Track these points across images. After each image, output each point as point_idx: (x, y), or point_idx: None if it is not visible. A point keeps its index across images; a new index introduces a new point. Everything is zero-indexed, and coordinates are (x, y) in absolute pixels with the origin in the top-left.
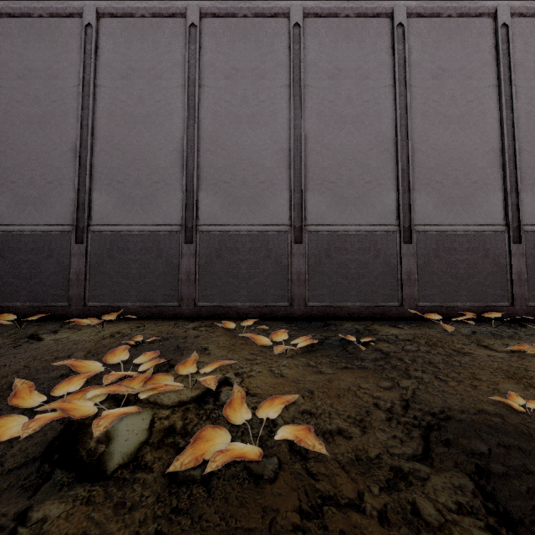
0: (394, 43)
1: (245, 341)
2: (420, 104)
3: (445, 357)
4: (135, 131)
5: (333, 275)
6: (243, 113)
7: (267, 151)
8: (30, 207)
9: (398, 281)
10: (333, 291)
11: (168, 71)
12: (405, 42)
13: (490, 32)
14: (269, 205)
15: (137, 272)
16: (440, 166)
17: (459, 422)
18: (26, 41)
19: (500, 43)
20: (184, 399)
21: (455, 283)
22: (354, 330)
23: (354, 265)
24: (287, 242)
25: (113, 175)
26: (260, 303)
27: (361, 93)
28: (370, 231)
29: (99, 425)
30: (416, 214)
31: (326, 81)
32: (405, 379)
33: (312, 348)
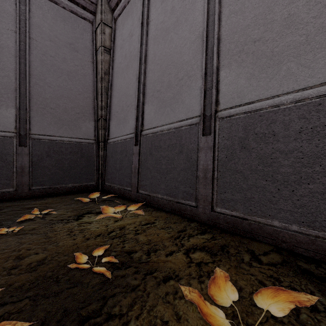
0: None
1: None
2: None
3: None
4: (168, 41)
5: None
6: None
7: None
8: (121, 125)
9: None
10: None
11: None
12: None
13: None
14: None
15: (165, 168)
16: None
17: None
18: (123, 24)
19: None
20: None
21: None
22: None
23: None
24: None
25: (154, 87)
26: (324, 231)
27: None
28: None
29: None
30: None
31: None
32: None
33: None
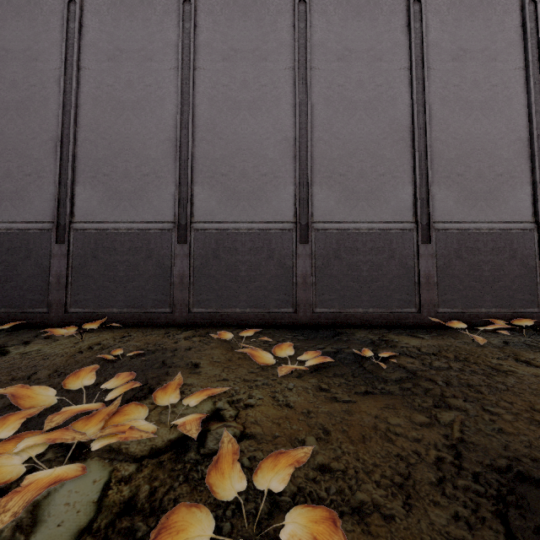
0: (410, 21)
1: (243, 355)
2: (439, 89)
3: (485, 377)
4: (122, 118)
5: (342, 278)
6: (243, 98)
7: (270, 141)
8: (6, 203)
9: (415, 284)
10: (342, 296)
11: (160, 52)
12: (422, 19)
13: (516, 9)
14: (272, 200)
15: (125, 275)
16: (462, 157)
17: (539, 486)
18: (2, 19)
19: (527, 20)
20: (158, 444)
21: (478, 287)
22: (369, 341)
23: (366, 267)
24: (291, 242)
25: (98, 167)
26: (261, 309)
27: (374, 76)
28: (384, 229)
29: (9, 511)
30: (435, 210)
31: (335, 63)
32: (444, 410)
33: (322, 364)
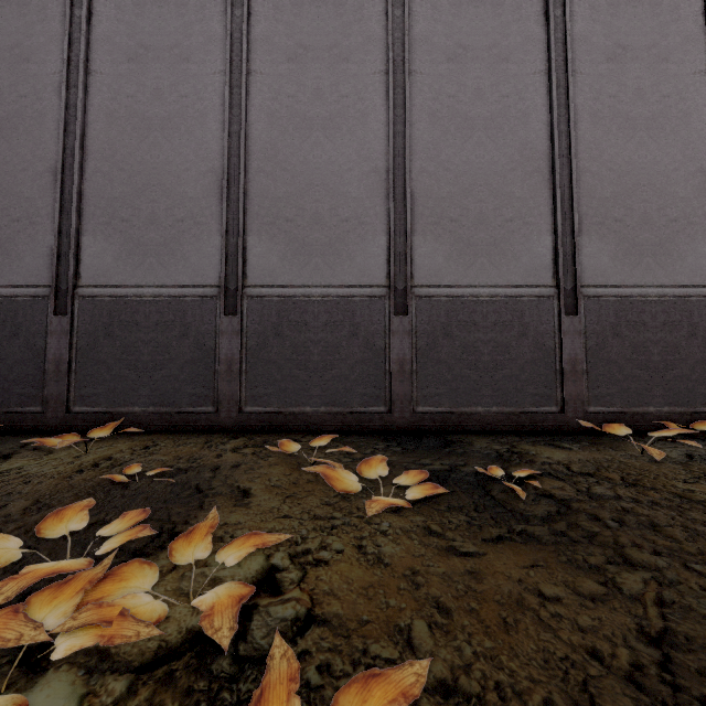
0: (548, 7)
1: (315, 476)
2: (589, 101)
3: (675, 513)
4: (148, 142)
5: (455, 364)
6: (316, 114)
7: (353, 173)
8: None
9: (556, 373)
10: (455, 389)
11: (200, 50)
12: (565, 4)
13: None
14: (356, 255)
15: (150, 360)
16: (621, 196)
17: None
18: None
19: None
20: (170, 638)
21: (645, 377)
22: (494, 454)
23: (487, 348)
24: (383, 313)
25: (114, 210)
26: (341, 407)
27: (497, 83)
28: (513, 296)
29: None
30: (584, 269)
31: (443, 65)
32: (625, 571)
33: None
